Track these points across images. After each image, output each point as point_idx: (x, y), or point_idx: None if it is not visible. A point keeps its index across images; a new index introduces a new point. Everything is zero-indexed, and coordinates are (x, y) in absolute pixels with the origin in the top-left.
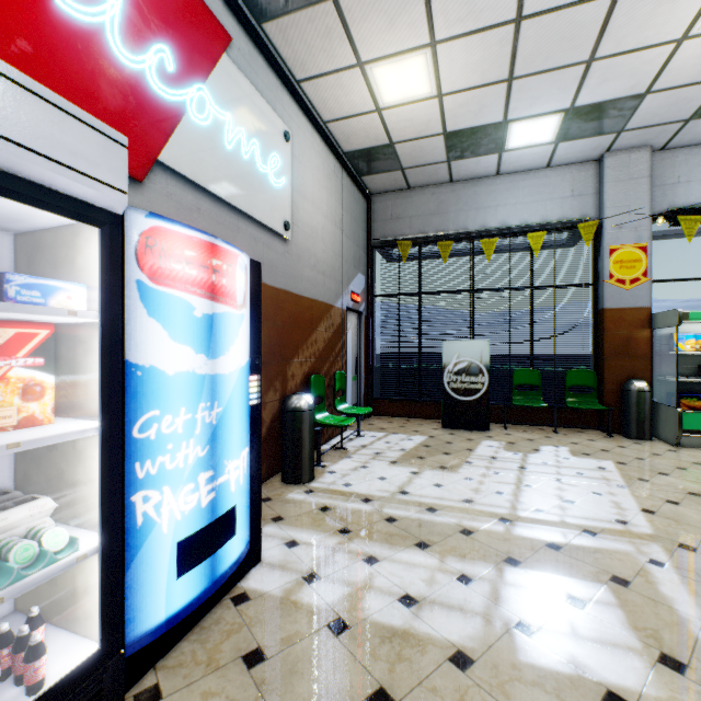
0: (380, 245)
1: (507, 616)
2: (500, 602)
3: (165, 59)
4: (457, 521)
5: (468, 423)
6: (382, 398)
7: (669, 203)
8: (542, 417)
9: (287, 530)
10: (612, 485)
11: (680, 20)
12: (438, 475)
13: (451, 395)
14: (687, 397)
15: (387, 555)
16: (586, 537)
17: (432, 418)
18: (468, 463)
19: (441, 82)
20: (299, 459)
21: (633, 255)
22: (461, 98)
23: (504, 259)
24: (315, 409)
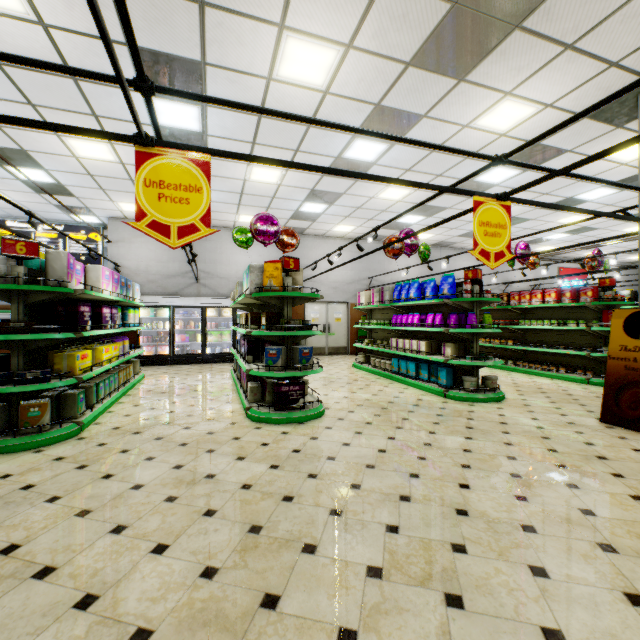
0: None
1: None
2: None
3: (580, 283)
4: None
5: None
6: None
7: None
8: None
9: None
10: None
11: None
12: None
13: None
14: None
15: None
16: None
17: None
18: None
19: None
20: None
21: None
22: None
23: None
24: None
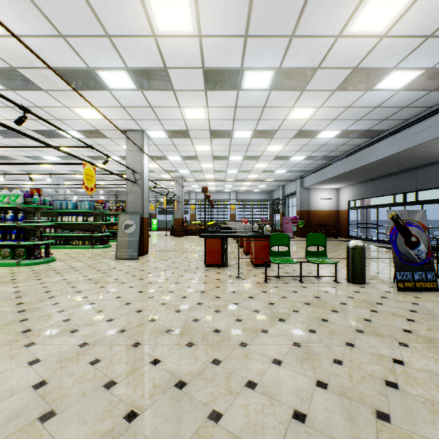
0: None
1: None
2: None
3: None
4: None
5: None
6: None
7: (79, 199)
8: None
9: None
10: None
11: None
12: None
13: None
14: None
15: None
16: None
17: None
18: None
19: None
20: None
21: None
22: None
23: None
24: None
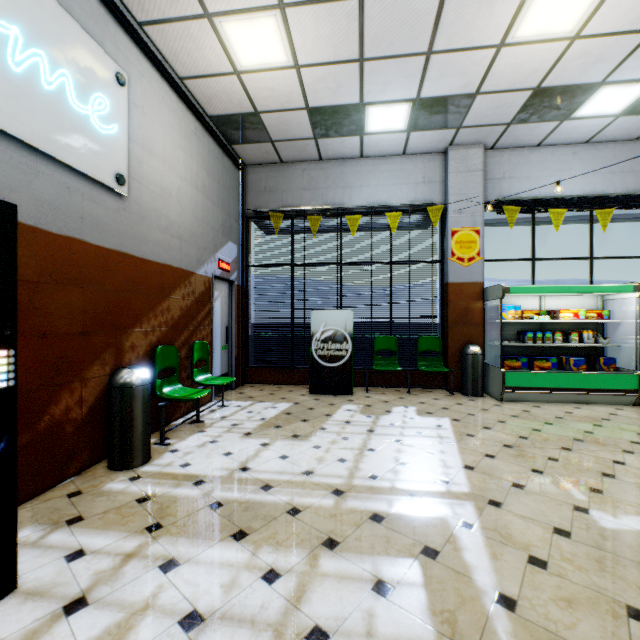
0: (254, 216)
1: (304, 622)
2: (301, 603)
3: None
4: (288, 499)
5: (333, 388)
6: (257, 366)
7: (497, 194)
8: (399, 380)
9: (79, 536)
10: (444, 443)
11: (498, 26)
12: (288, 446)
13: (319, 362)
14: (509, 358)
15: (192, 556)
16: (410, 503)
17: (303, 384)
18: (322, 430)
19: (297, 52)
20: (127, 441)
21: (470, 237)
22: (318, 72)
23: (367, 235)
24: (165, 382)
